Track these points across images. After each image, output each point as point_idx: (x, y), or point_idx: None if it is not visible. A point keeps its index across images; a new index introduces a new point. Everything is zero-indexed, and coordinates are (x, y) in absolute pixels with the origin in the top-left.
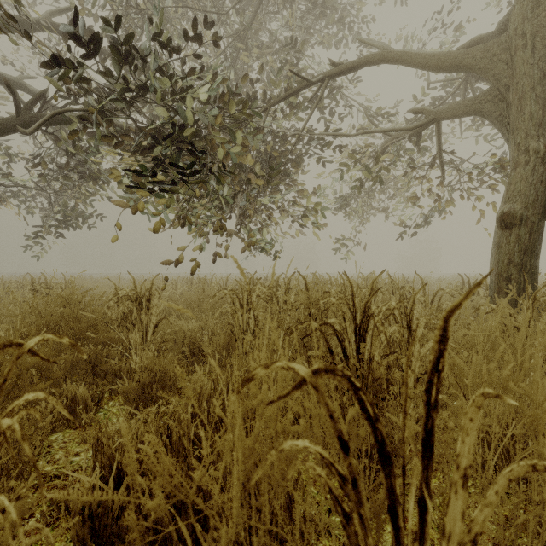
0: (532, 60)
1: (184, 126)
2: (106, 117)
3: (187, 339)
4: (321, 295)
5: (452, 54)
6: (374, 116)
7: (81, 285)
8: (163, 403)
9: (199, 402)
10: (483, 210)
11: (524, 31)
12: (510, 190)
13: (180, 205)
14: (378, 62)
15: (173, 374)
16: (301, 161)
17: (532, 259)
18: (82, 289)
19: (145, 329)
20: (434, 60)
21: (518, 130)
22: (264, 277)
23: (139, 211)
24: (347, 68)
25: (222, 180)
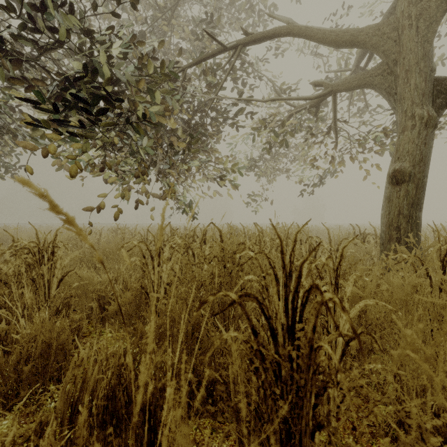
0: (417, 39)
1: (97, 72)
2: (11, 58)
3: (96, 293)
4: (237, 246)
5: (349, 31)
6: (280, 90)
7: (3, 235)
8: (47, 383)
9: (83, 391)
10: (368, 171)
11: (409, 13)
12: (399, 151)
13: (101, 158)
14: (285, 36)
15: (62, 346)
16: (217, 125)
17: (417, 211)
18: (5, 239)
19: (47, 285)
20: (334, 36)
21: (405, 99)
22: (185, 227)
23: (44, 156)
24: (258, 39)
25: (138, 130)
